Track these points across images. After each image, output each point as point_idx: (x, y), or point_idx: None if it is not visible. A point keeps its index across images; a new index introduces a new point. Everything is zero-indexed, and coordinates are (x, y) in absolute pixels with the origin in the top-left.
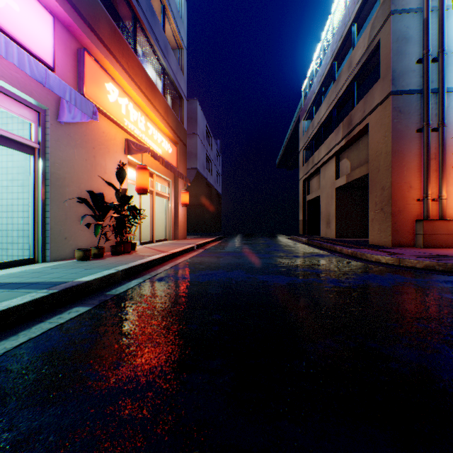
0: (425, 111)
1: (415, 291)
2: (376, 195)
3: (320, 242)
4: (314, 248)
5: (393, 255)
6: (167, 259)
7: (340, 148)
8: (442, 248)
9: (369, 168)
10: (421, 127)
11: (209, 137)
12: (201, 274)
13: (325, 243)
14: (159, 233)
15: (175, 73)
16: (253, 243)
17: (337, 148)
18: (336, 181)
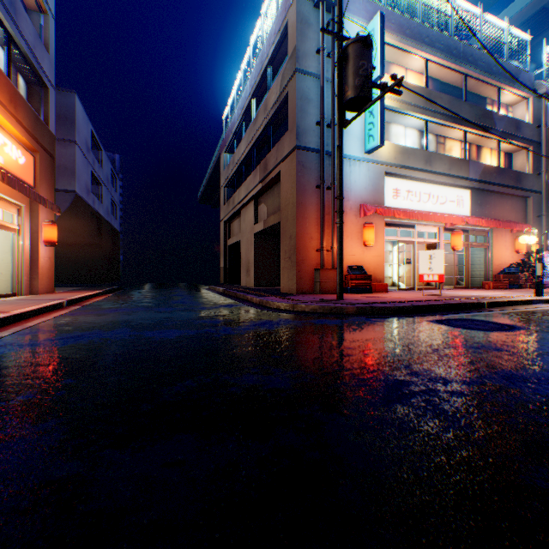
0: (322, 170)
1: (290, 331)
2: (286, 243)
3: (236, 291)
4: (228, 299)
5: (291, 302)
6: (8, 322)
7: (259, 192)
8: (334, 294)
9: (281, 217)
10: (320, 184)
11: (98, 150)
12: (63, 338)
13: (239, 293)
14: (0, 285)
15: (31, 47)
16: (158, 295)
17: (255, 192)
18: (255, 226)
